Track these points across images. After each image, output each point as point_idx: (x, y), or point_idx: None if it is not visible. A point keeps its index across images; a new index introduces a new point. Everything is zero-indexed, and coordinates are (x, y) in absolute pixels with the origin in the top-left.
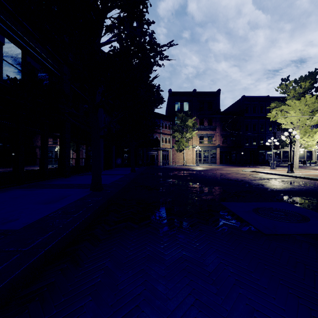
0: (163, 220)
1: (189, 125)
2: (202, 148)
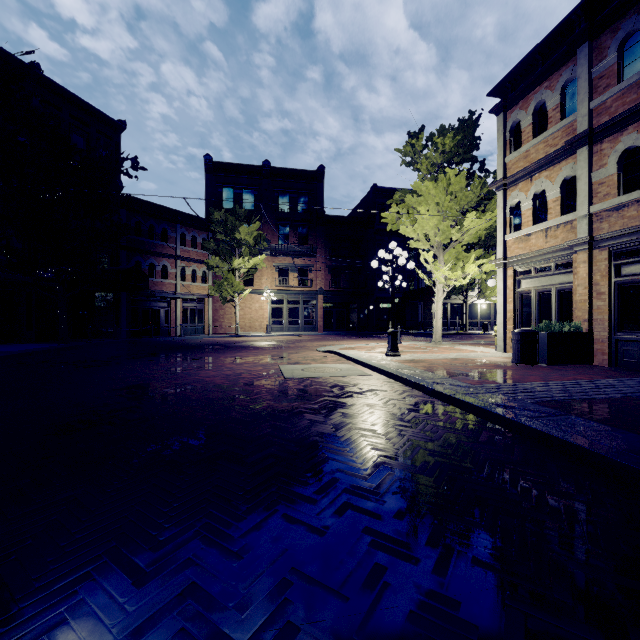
0: None
1: (242, 240)
2: (285, 295)
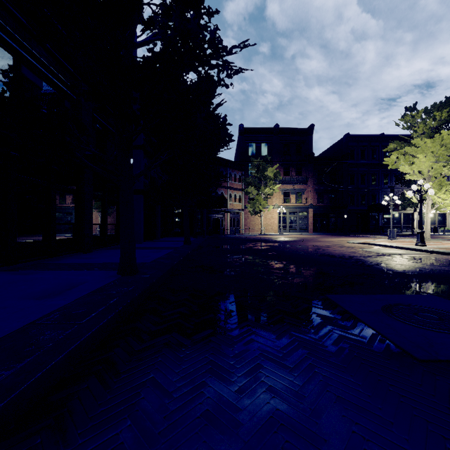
0: (233, 329)
1: (268, 176)
2: (287, 209)
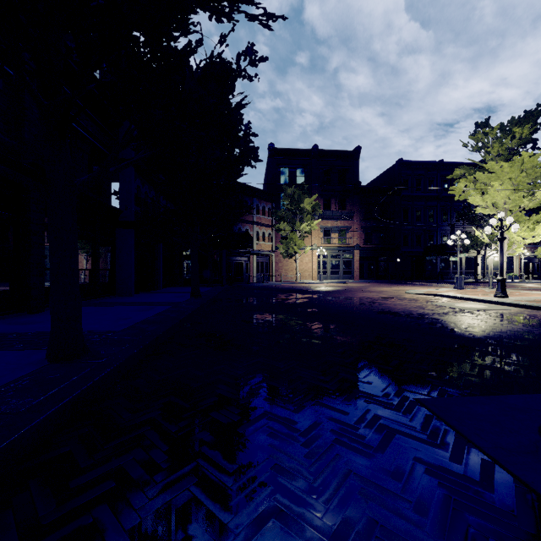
0: None
1: (305, 209)
2: (329, 251)
